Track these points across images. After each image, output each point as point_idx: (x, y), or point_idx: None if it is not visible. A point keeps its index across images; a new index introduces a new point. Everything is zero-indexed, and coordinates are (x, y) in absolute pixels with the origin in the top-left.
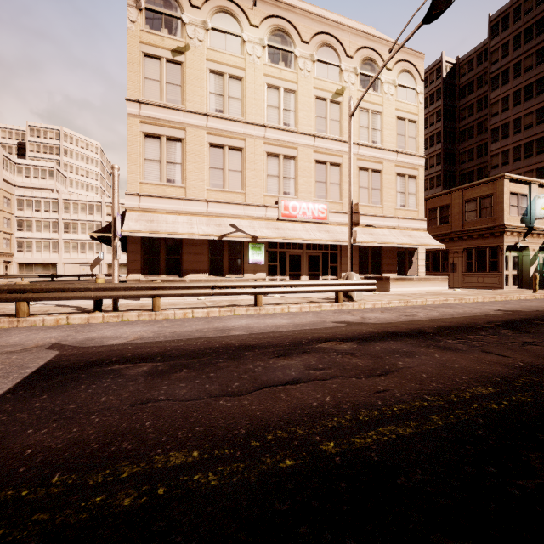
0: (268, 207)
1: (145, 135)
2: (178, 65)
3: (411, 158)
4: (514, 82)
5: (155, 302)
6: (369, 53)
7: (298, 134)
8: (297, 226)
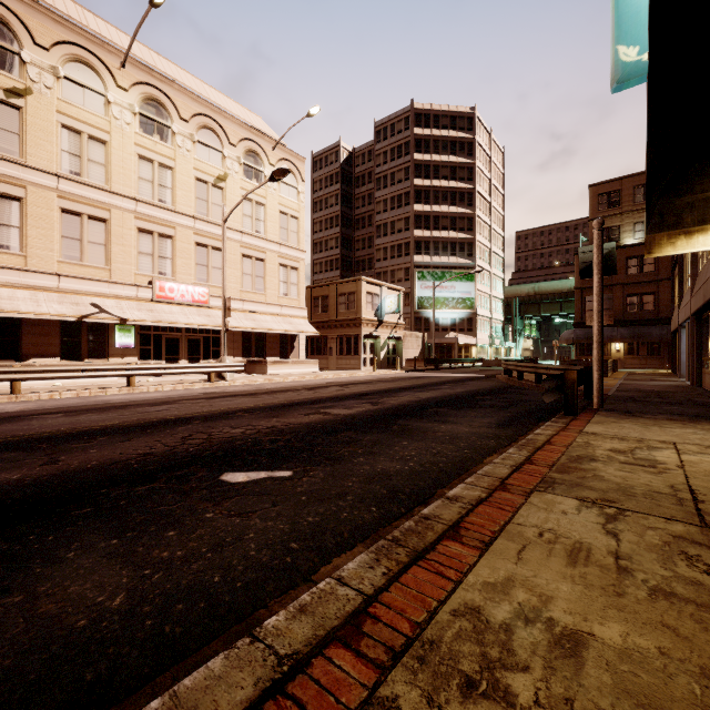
0: (140, 287)
1: None
2: (14, 108)
3: (293, 251)
4: (391, 188)
5: (16, 385)
6: (253, 145)
7: (176, 214)
8: (174, 309)
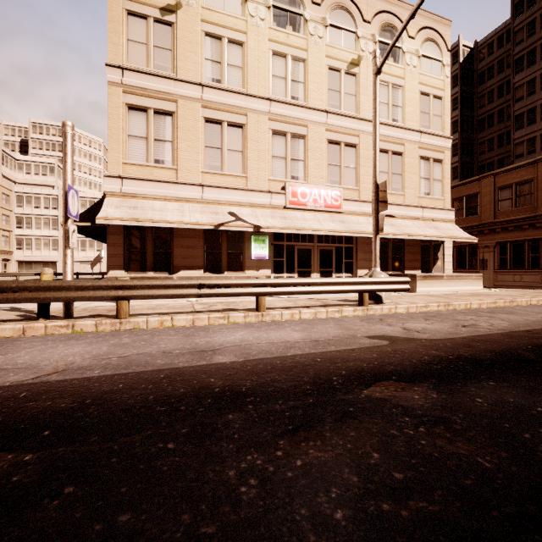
0: (273, 193)
1: (129, 107)
2: (167, 25)
3: (437, 139)
4: (541, 62)
5: (121, 306)
6: (389, 18)
7: (308, 109)
8: (306, 215)
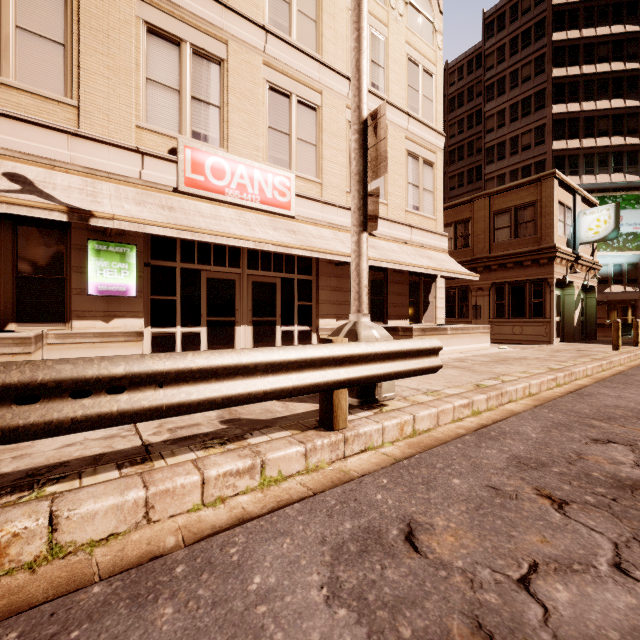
0: (147, 156)
1: None
2: None
3: (428, 132)
4: (511, 93)
5: None
6: None
7: (229, 11)
8: (223, 211)
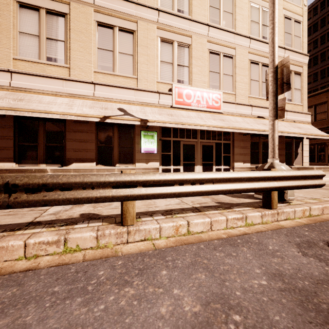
0: (161, 94)
1: (20, 5)
2: None
3: (297, 55)
4: None
5: None
6: None
7: (192, 22)
8: (191, 114)
